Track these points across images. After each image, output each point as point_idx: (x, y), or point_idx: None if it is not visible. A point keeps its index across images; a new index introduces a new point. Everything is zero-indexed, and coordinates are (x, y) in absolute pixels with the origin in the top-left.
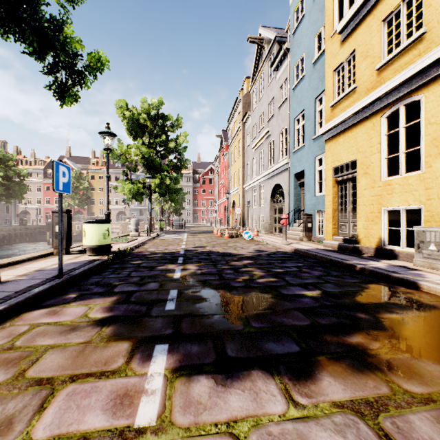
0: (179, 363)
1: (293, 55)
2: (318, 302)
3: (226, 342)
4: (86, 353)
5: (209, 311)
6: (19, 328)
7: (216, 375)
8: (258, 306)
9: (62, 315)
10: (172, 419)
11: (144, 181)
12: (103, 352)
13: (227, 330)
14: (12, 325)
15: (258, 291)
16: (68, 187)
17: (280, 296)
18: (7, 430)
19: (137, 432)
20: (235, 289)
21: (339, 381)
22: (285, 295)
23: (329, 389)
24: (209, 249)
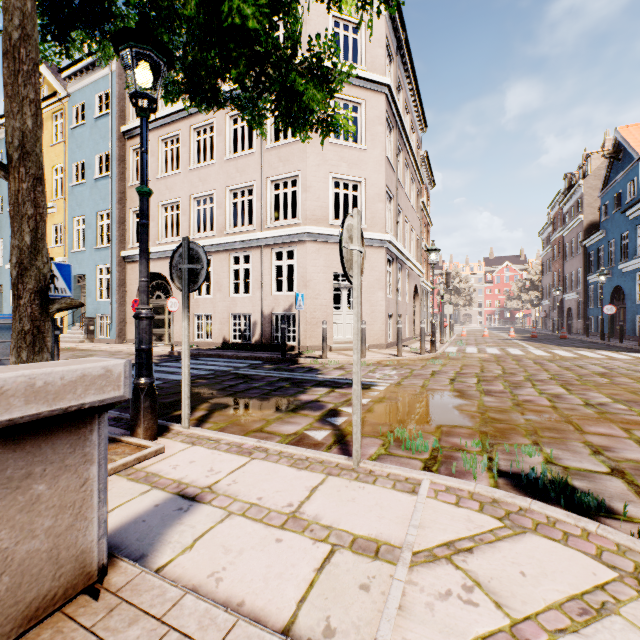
0: None
1: None
2: None
3: None
4: None
5: None
6: None
7: None
8: None
9: None
10: None
11: None
12: None
13: None
14: None
15: None
16: None
17: None
18: None
19: None
20: None
21: None
22: None
23: None
24: None
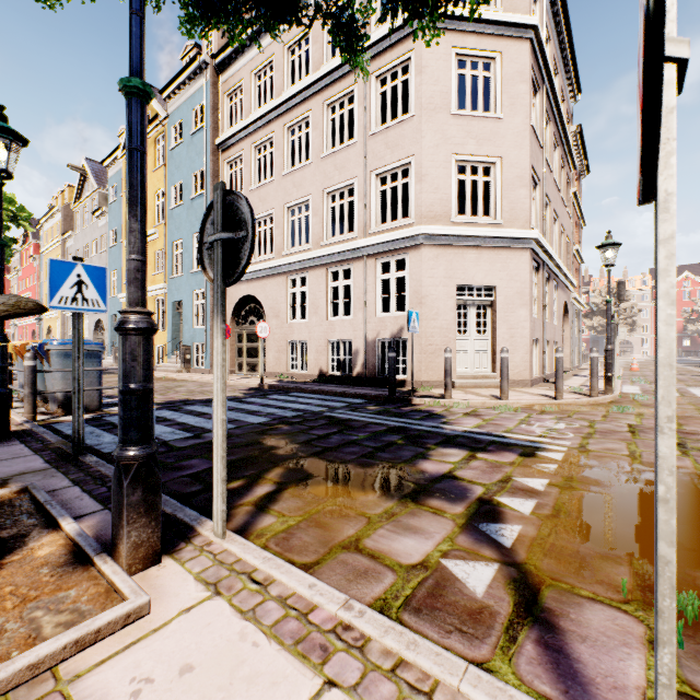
0: None
1: (111, 220)
2: None
3: None
4: None
5: None
6: None
7: None
8: None
9: None
10: None
11: None
12: None
13: None
14: None
15: None
16: None
17: None
18: None
19: None
20: None
21: None
22: None
23: None
24: None
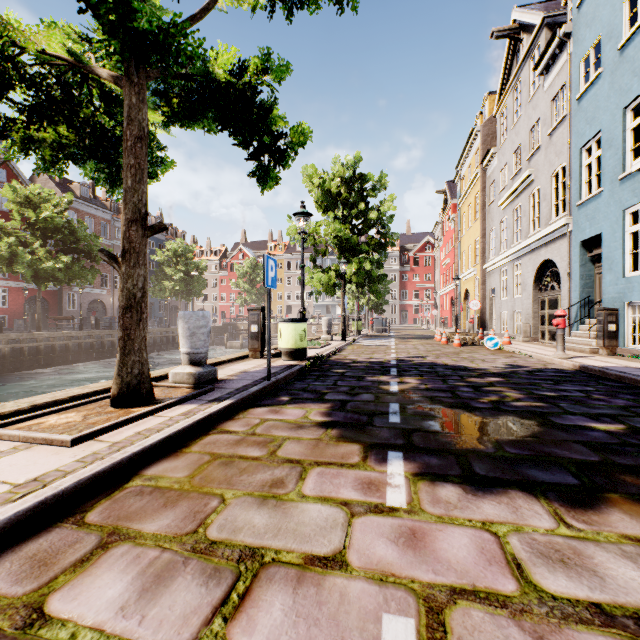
0: (419, 469)
1: (577, 42)
2: (617, 439)
3: (472, 460)
4: (320, 447)
5: (444, 429)
6: (252, 420)
7: (463, 486)
8: (514, 432)
9: (283, 415)
10: (422, 508)
11: (336, 268)
12: (336, 449)
13: (472, 450)
14: (245, 417)
15: (513, 415)
16: (274, 282)
17: (550, 425)
18: (283, 486)
19: (390, 508)
20: (478, 410)
21: (637, 520)
22: (558, 425)
23: (620, 524)
24: (431, 360)
